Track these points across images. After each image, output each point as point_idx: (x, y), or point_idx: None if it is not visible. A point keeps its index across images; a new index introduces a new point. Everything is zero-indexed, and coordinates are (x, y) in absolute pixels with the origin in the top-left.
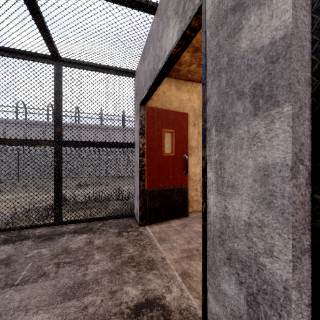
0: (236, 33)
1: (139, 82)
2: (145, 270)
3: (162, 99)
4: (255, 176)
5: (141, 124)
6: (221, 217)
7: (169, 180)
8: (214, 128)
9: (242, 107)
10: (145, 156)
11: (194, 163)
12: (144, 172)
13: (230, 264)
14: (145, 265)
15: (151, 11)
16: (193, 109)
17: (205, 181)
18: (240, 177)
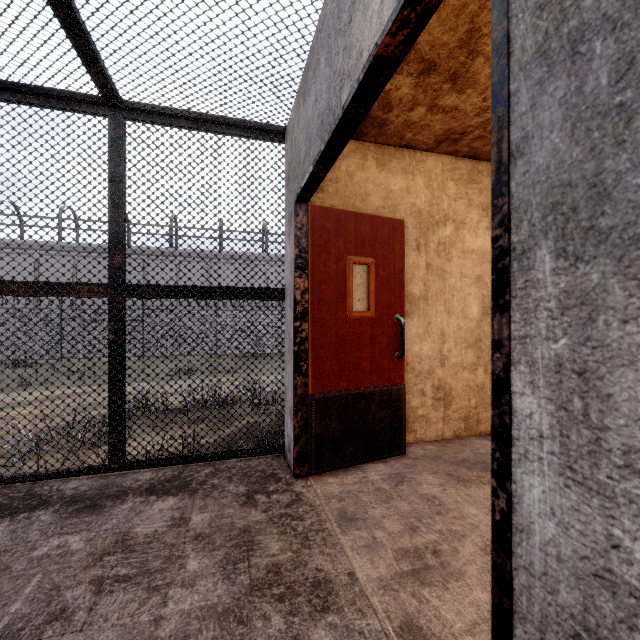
0: None
1: (295, 151)
2: (307, 613)
3: (345, 190)
4: None
5: (298, 247)
6: (588, 571)
7: (362, 373)
8: (550, 245)
9: None
10: (307, 318)
11: (418, 332)
12: (305, 355)
13: None
14: (309, 595)
15: None
16: (416, 212)
17: (504, 421)
18: None
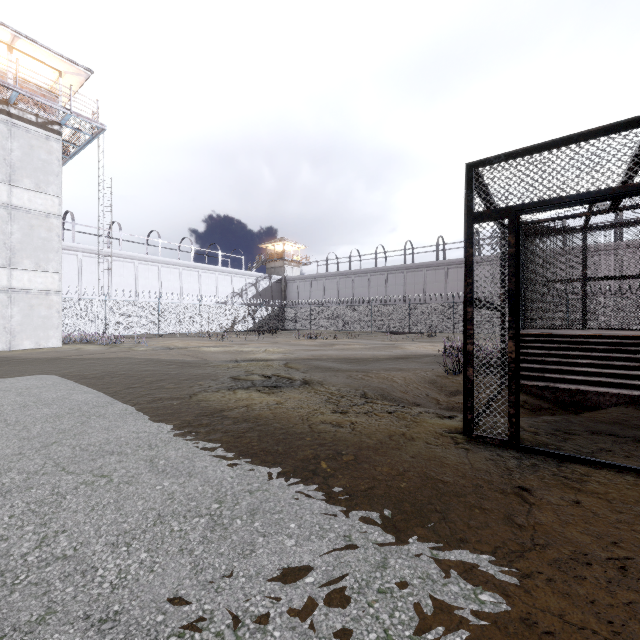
0: None
1: None
2: None
3: None
4: None
5: None
6: None
7: None
8: None
9: None
10: None
11: None
12: None
13: None
14: None
15: None
16: None
17: None
18: None
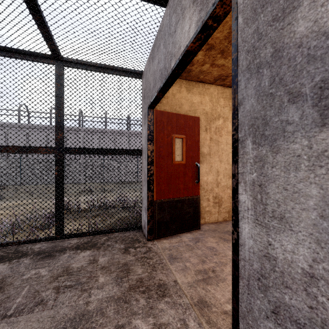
0: (288, 14)
1: (147, 84)
2: (156, 297)
3: (171, 102)
4: (322, 211)
5: (149, 130)
6: (262, 255)
7: (179, 190)
8: (251, 139)
9: (298, 114)
10: (153, 164)
11: (206, 171)
12: (152, 181)
13: (277, 320)
14: (156, 290)
15: (162, 3)
16: (205, 113)
17: (236, 204)
18: (295, 208)
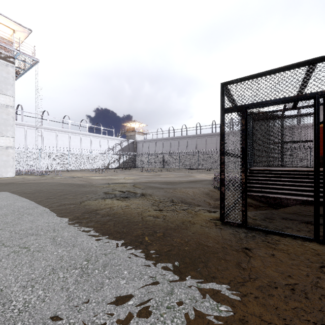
0: None
1: None
2: None
3: None
4: None
5: None
6: None
7: None
8: None
9: None
10: None
11: None
12: None
13: None
14: None
15: None
16: None
17: None
18: None
